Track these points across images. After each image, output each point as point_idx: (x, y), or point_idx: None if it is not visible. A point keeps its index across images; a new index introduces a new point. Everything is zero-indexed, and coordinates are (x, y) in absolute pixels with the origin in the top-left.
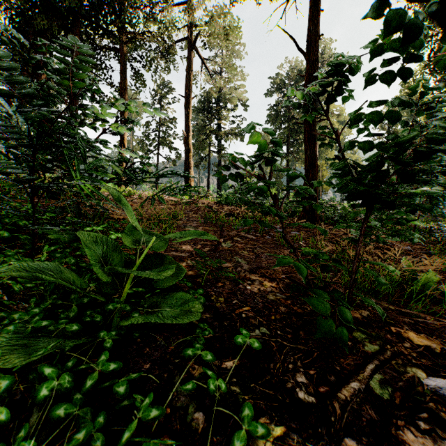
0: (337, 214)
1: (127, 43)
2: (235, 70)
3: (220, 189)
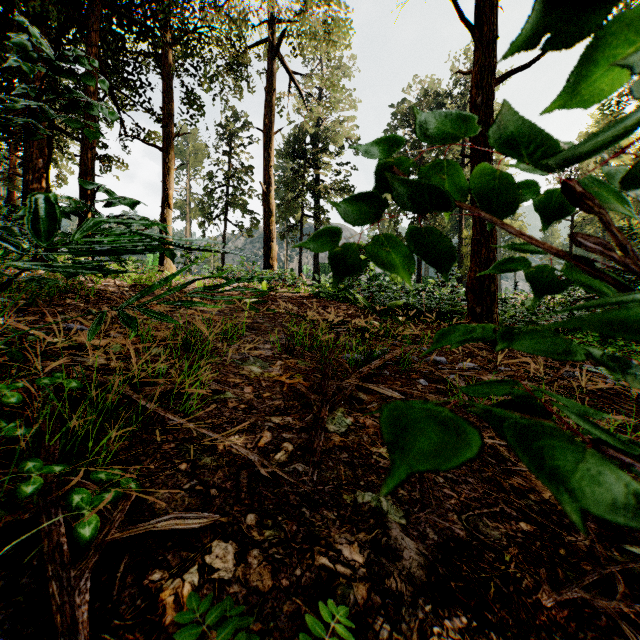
0: (523, 319)
1: (173, 46)
2: (341, 90)
3: (318, 273)
